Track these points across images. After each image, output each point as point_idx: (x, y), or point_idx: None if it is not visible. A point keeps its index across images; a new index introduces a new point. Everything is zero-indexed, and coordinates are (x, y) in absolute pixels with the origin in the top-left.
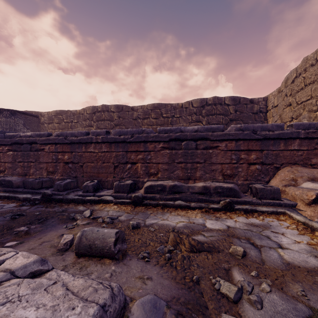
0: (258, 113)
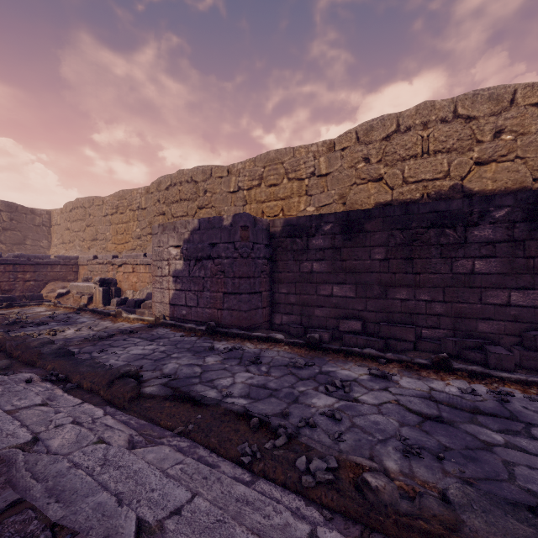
0: (41, 226)
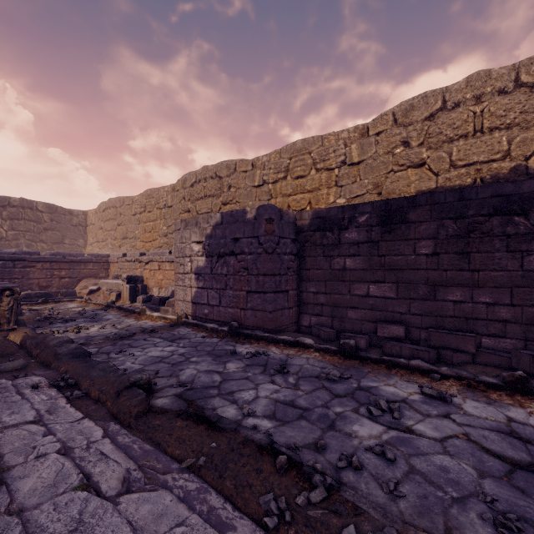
0: (78, 226)
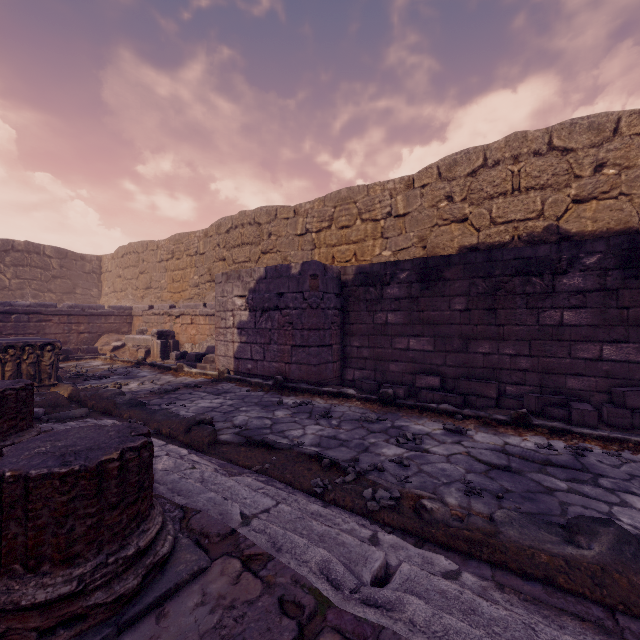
0: (91, 273)
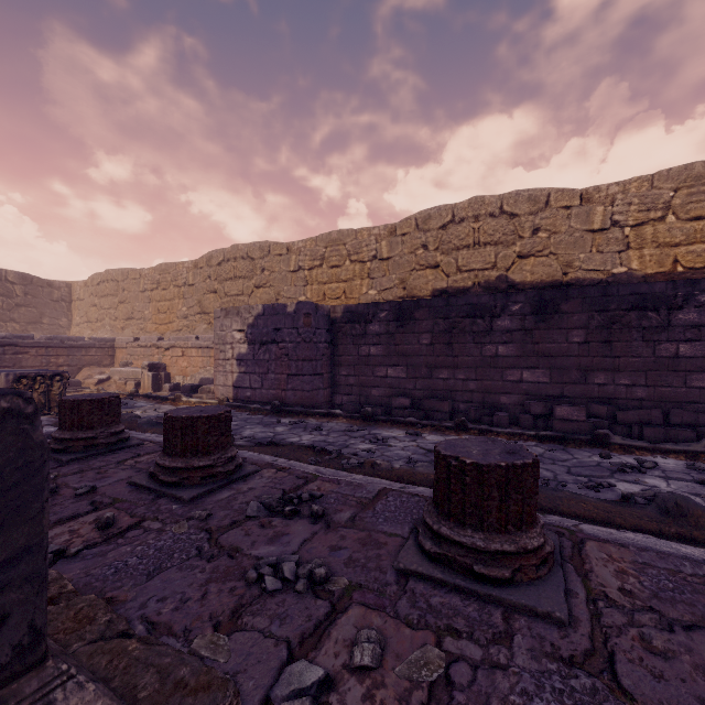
0: (60, 301)
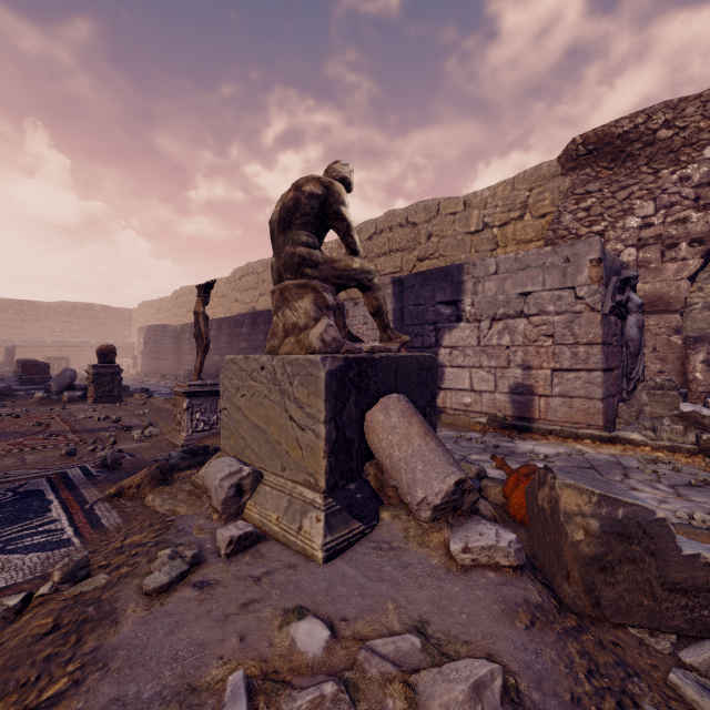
0: (125, 321)
